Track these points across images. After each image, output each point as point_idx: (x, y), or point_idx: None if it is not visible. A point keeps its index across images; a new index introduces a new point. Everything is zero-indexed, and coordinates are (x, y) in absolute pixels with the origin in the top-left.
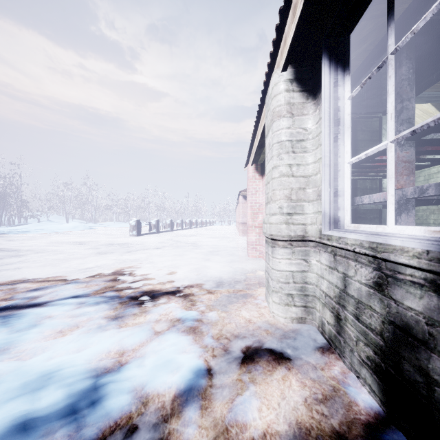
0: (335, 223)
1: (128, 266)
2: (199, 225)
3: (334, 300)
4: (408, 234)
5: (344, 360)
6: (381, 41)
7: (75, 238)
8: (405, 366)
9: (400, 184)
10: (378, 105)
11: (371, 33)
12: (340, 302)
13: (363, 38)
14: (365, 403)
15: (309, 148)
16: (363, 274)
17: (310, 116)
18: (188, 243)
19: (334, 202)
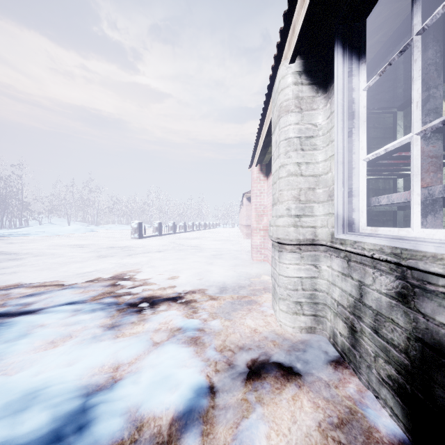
0: (349, 226)
1: (128, 270)
2: (202, 228)
3: (348, 309)
4: (441, 239)
5: (360, 377)
6: (402, 24)
7: (76, 241)
8: (437, 392)
9: (426, 182)
10: (393, 99)
11: (385, 22)
12: (355, 313)
13: (377, 27)
14: (387, 429)
15: (319, 145)
16: (383, 283)
17: (320, 111)
18: (190, 246)
19: (348, 203)
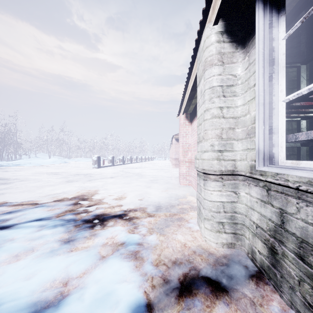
0: (269, 159)
1: (87, 192)
2: (143, 160)
3: (268, 232)
4: None
5: (281, 295)
6: None
7: (53, 169)
8: None
9: None
10: (299, 54)
11: None
12: (276, 237)
13: None
14: None
15: (238, 92)
16: (310, 213)
17: (239, 64)
18: (134, 173)
19: (269, 139)
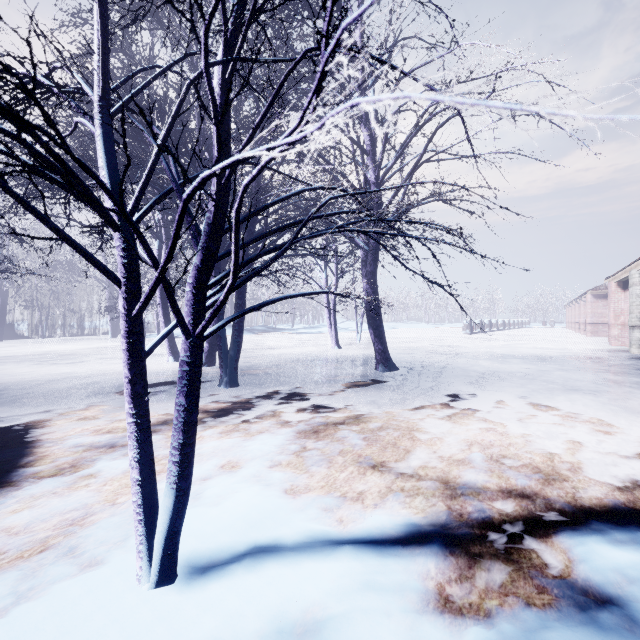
0: None
1: (528, 345)
2: (511, 327)
3: None
4: None
5: None
6: None
7: (420, 334)
8: None
9: None
10: None
11: None
12: None
13: None
14: None
15: None
16: None
17: None
18: (536, 339)
19: None
